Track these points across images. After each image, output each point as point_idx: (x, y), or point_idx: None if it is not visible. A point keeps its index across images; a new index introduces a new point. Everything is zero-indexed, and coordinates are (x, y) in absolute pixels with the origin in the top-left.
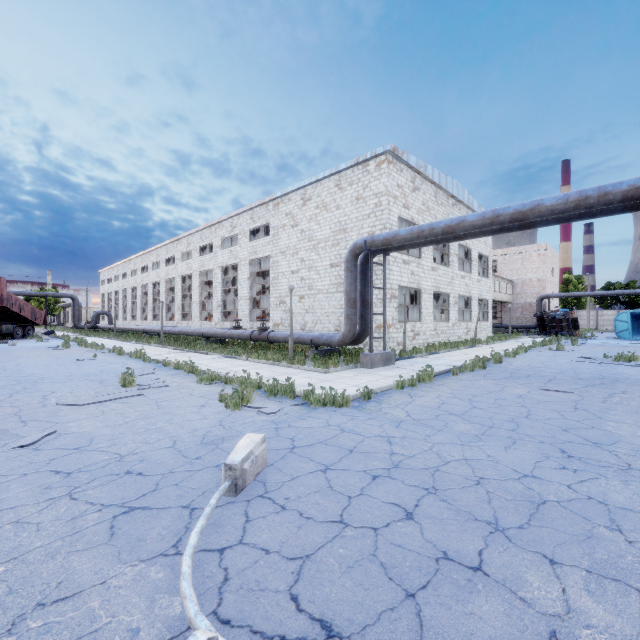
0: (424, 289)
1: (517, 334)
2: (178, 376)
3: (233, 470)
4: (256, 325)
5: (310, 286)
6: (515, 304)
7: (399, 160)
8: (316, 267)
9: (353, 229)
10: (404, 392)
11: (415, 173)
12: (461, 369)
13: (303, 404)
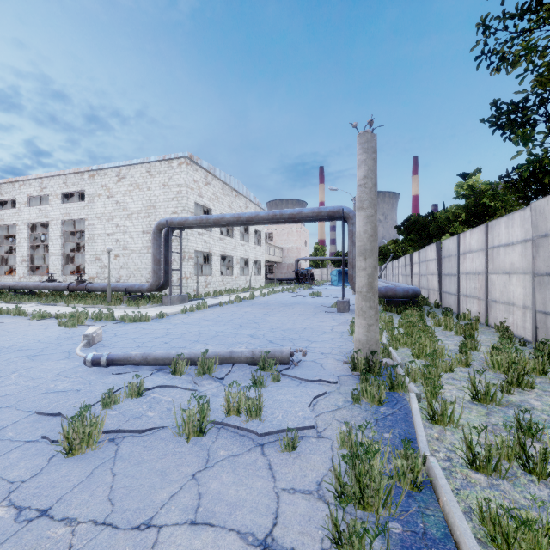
0: (214, 253)
1: (282, 284)
2: (6, 318)
3: (88, 336)
4: (70, 279)
5: (125, 247)
6: (284, 264)
7: (195, 163)
8: (130, 232)
9: (161, 207)
10: (186, 314)
11: (207, 173)
12: (226, 302)
13: (120, 322)
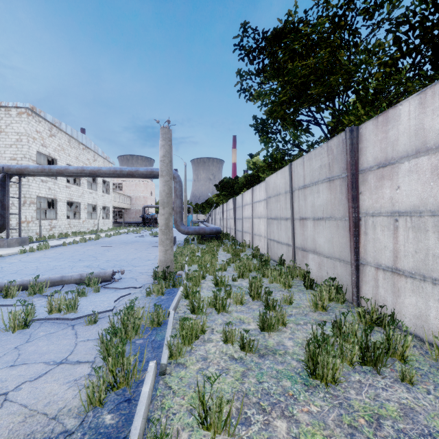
0: (60, 199)
1: (130, 227)
2: None
3: None
4: None
5: None
6: (132, 210)
7: (38, 115)
8: None
9: None
10: (25, 254)
11: (52, 125)
12: (70, 243)
13: None
